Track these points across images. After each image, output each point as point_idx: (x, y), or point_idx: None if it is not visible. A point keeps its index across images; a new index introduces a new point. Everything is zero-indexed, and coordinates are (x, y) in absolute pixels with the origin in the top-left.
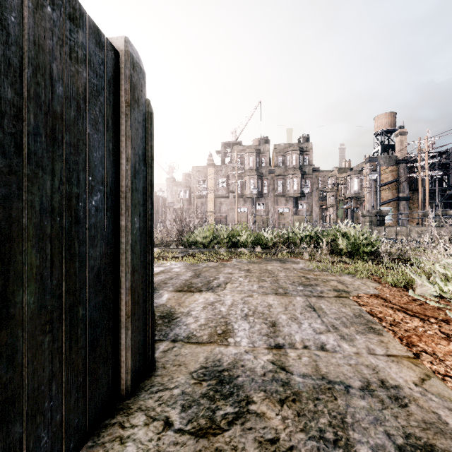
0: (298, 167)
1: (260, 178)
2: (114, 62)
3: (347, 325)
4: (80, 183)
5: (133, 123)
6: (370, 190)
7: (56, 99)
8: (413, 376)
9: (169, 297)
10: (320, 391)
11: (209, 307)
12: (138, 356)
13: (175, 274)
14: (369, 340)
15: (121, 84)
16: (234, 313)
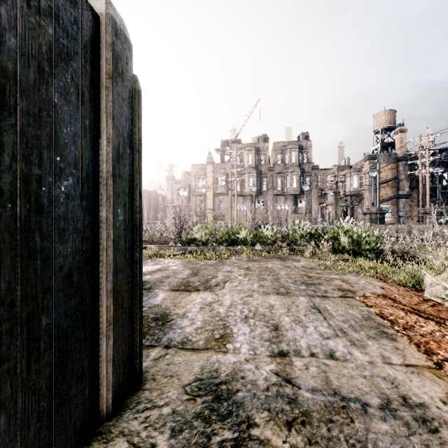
0: (297, 164)
1: (259, 176)
2: (92, 25)
3: (356, 329)
4: (44, 164)
5: (115, 98)
6: (369, 188)
7: (6, 52)
8: (439, 391)
9: (164, 297)
10: (333, 411)
11: (206, 308)
12: (123, 368)
13: (172, 272)
14: (382, 346)
15: (101, 52)
16: (233, 314)
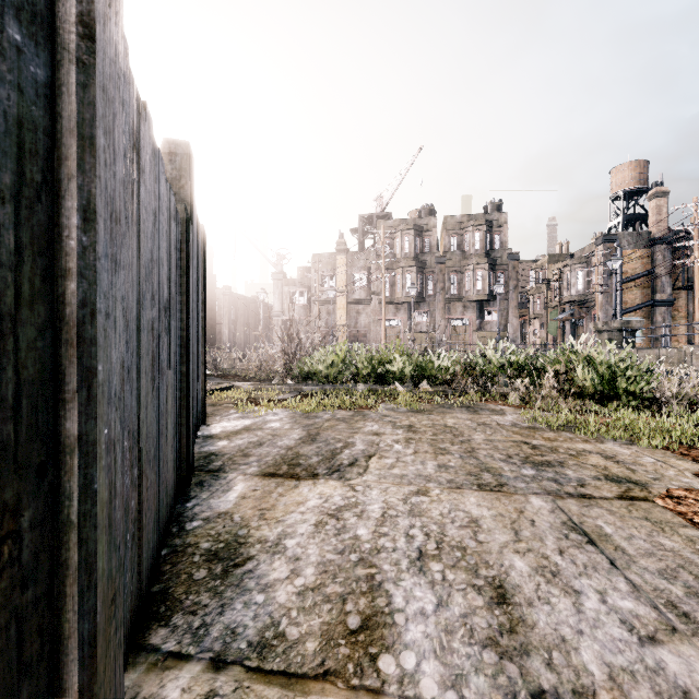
0: (484, 252)
1: (421, 271)
2: None
3: None
4: None
5: None
6: (605, 289)
7: None
8: None
9: (243, 492)
10: None
11: (329, 525)
12: None
13: (270, 434)
14: None
15: None
16: (391, 546)
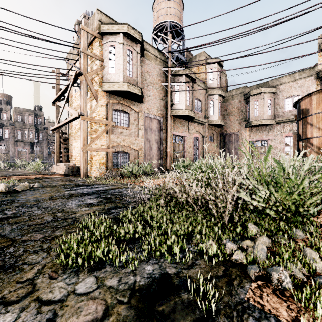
0: (33, 124)
1: (1, 127)
2: None
3: None
4: None
5: None
6: None
7: None
8: None
9: None
10: None
11: None
12: None
13: None
14: None
15: None
16: None
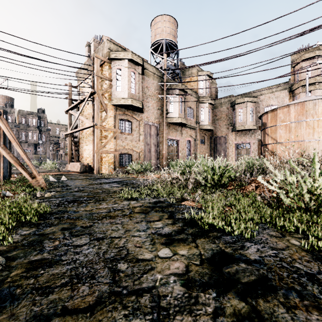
0: (37, 126)
1: None
2: None
3: None
4: None
5: None
6: None
7: None
8: None
9: None
10: None
11: None
12: None
13: None
14: None
15: None
16: None
